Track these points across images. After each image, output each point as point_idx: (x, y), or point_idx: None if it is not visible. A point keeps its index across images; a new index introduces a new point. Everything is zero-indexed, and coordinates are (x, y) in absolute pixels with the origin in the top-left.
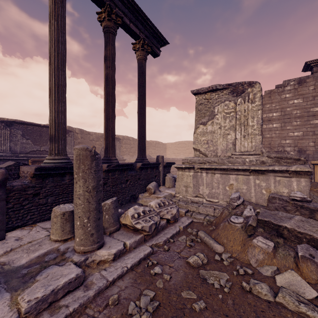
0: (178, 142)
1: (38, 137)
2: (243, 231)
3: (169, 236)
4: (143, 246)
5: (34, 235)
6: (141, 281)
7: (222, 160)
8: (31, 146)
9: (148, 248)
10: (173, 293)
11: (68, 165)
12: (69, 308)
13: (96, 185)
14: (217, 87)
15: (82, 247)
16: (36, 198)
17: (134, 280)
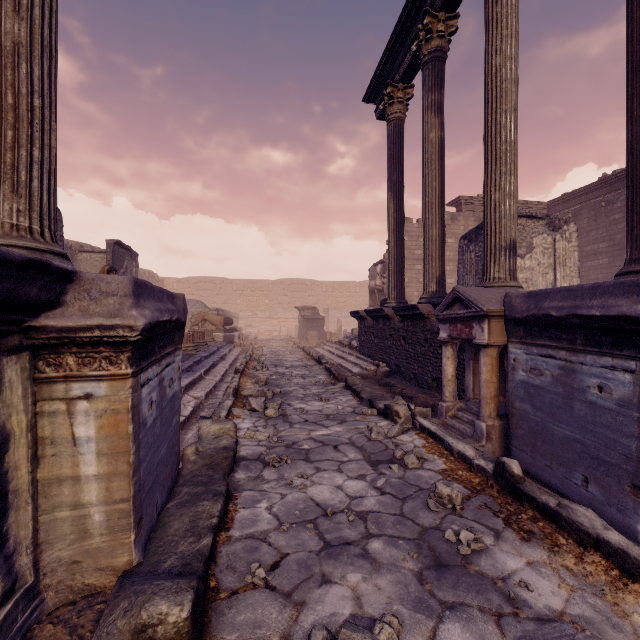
0: (196, 278)
1: None
2: None
3: None
4: None
5: None
6: None
7: None
8: None
9: None
10: None
11: None
12: None
13: None
14: (537, 215)
15: None
16: None
17: None
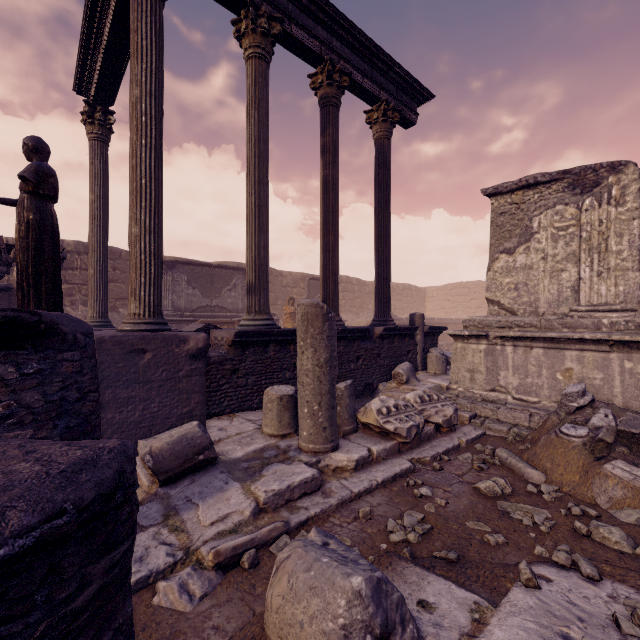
0: (451, 284)
1: (208, 285)
2: (586, 451)
3: (441, 450)
4: (398, 458)
5: (239, 427)
6: (401, 502)
7: (548, 321)
8: (198, 300)
9: (406, 462)
10: (452, 521)
11: (274, 329)
12: (309, 511)
13: (329, 358)
14: (537, 179)
15: (311, 444)
16: (233, 376)
17: (390, 498)
